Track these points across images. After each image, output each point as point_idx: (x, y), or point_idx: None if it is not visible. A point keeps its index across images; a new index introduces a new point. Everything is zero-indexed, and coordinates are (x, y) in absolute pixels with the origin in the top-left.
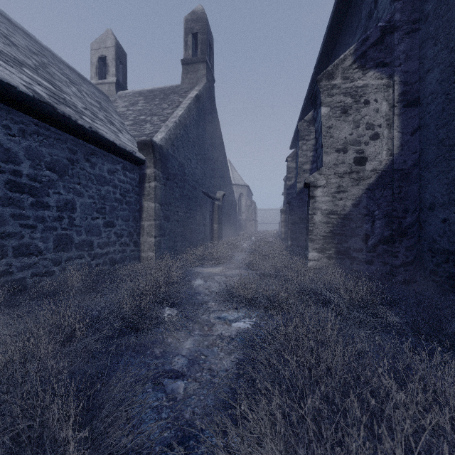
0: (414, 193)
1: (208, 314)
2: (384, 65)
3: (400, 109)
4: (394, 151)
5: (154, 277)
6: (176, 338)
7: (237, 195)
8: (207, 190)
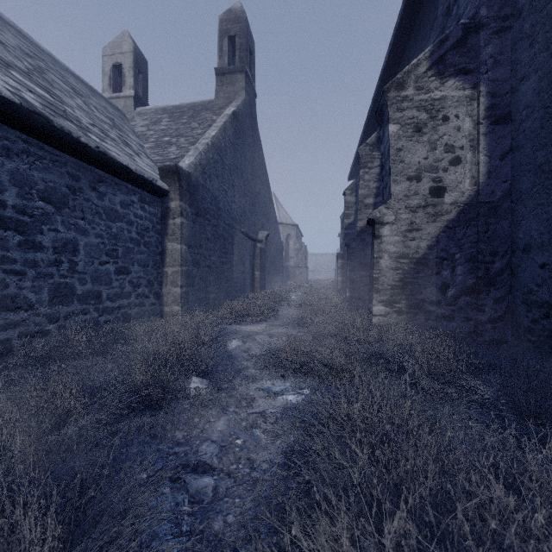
0: (504, 231)
1: (247, 385)
2: (467, 72)
3: (487, 127)
4: (480, 180)
5: (178, 338)
6: (205, 416)
7: (284, 236)
8: (247, 229)
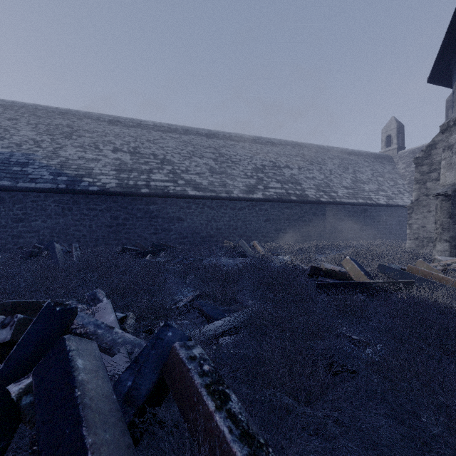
0: None
1: None
2: None
3: None
4: None
5: None
6: None
7: None
8: None
